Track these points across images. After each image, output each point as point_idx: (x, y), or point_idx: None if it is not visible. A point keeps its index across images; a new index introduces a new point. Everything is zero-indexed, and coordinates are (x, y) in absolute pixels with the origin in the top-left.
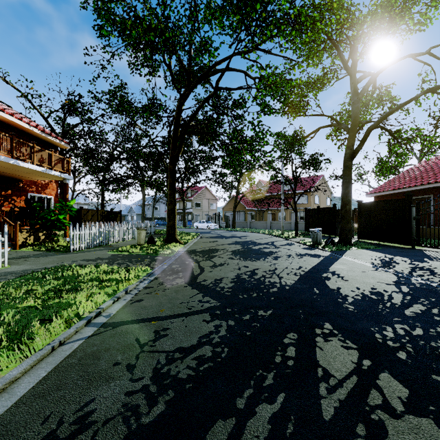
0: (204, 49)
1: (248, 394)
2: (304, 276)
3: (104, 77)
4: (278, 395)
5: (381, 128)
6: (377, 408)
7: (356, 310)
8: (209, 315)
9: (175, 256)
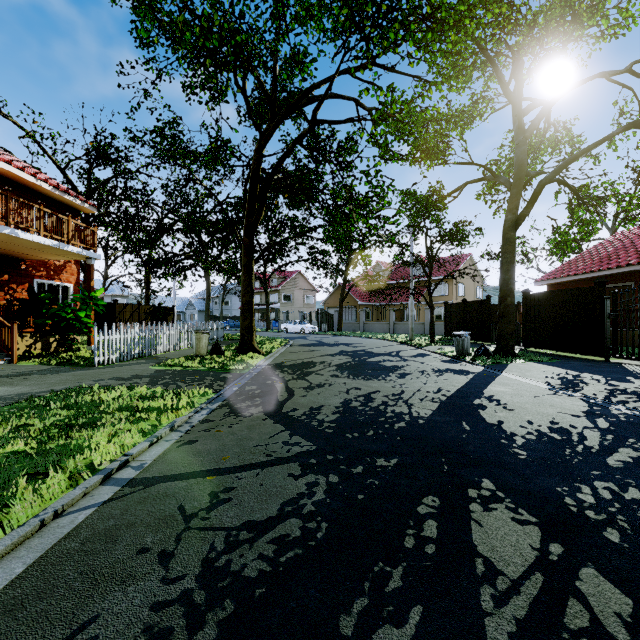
0: (295, 61)
1: (360, 607)
2: (446, 402)
3: (147, 108)
4: (411, 610)
5: (559, 182)
6: (583, 634)
7: (530, 457)
8: (299, 465)
9: (252, 373)
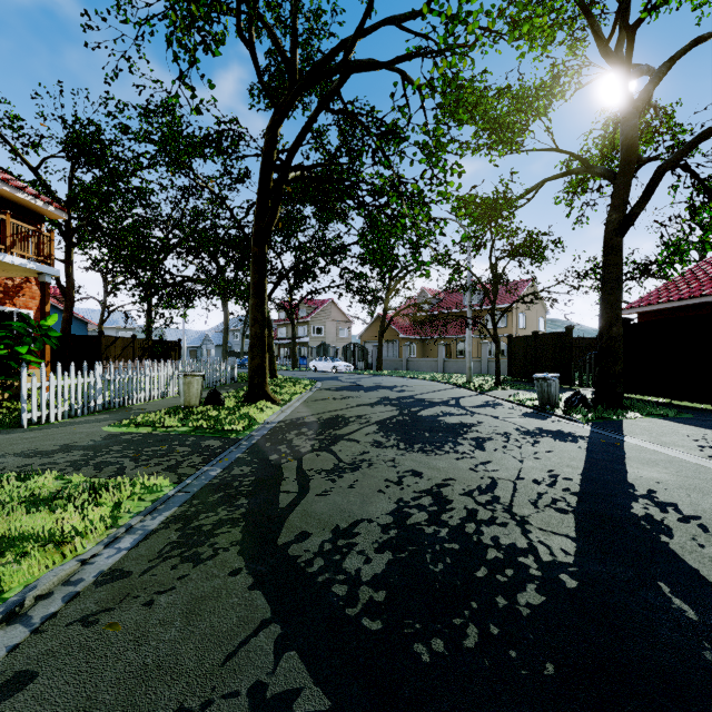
0: None
1: None
2: (584, 513)
3: (134, 85)
4: None
5: (684, 168)
6: None
7: None
8: None
9: (253, 437)
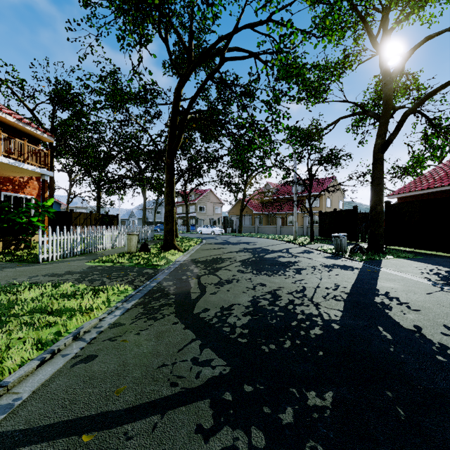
0: (206, 0)
1: None
2: (349, 301)
3: (94, 61)
4: None
5: (419, 113)
6: None
7: None
8: (210, 406)
9: (170, 268)
